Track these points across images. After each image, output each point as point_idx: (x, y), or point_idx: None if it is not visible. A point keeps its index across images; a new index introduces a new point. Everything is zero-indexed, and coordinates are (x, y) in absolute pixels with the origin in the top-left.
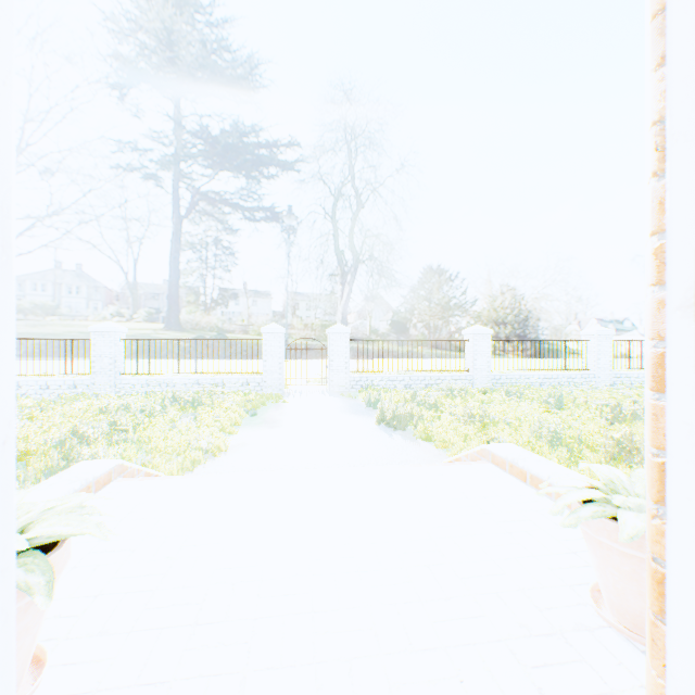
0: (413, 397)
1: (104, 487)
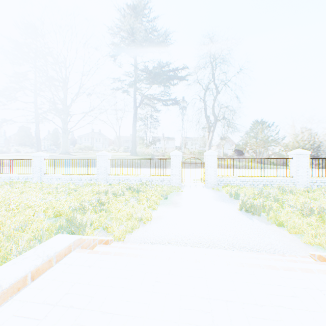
0: (260, 193)
1: (65, 256)
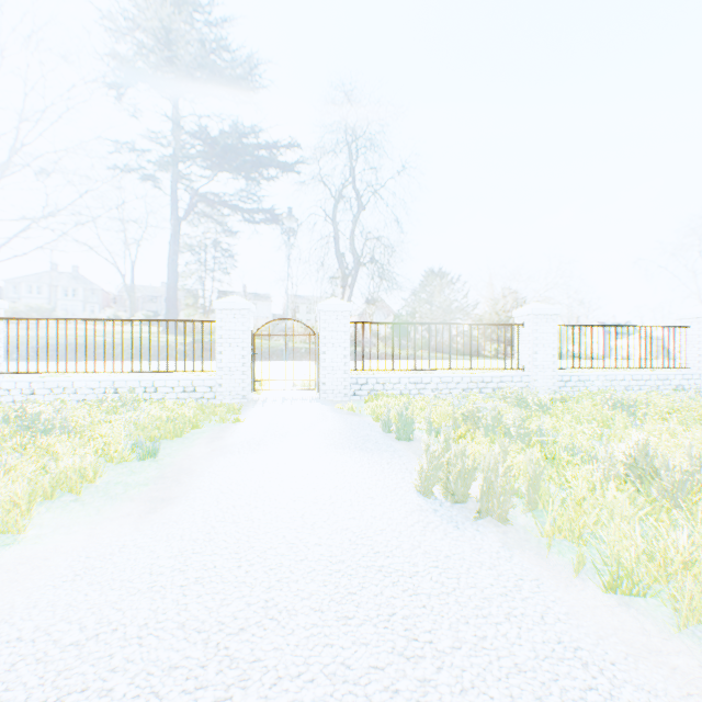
0: (474, 415)
1: None
